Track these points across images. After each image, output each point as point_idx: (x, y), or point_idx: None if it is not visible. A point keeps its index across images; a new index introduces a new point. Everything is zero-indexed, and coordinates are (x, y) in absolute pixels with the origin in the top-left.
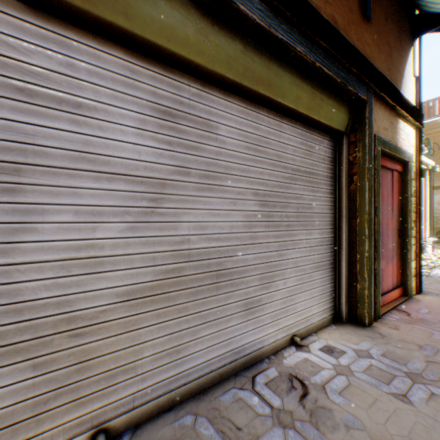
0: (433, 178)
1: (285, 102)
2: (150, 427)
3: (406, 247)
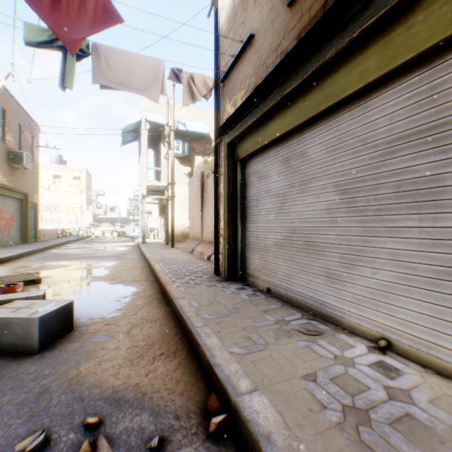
0: None
1: (348, 92)
2: (275, 298)
3: None
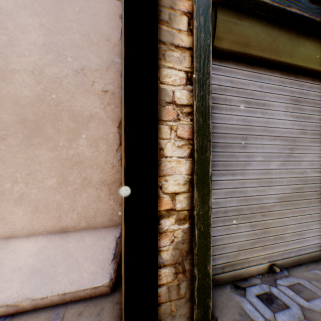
0: None
1: None
2: (295, 270)
3: None
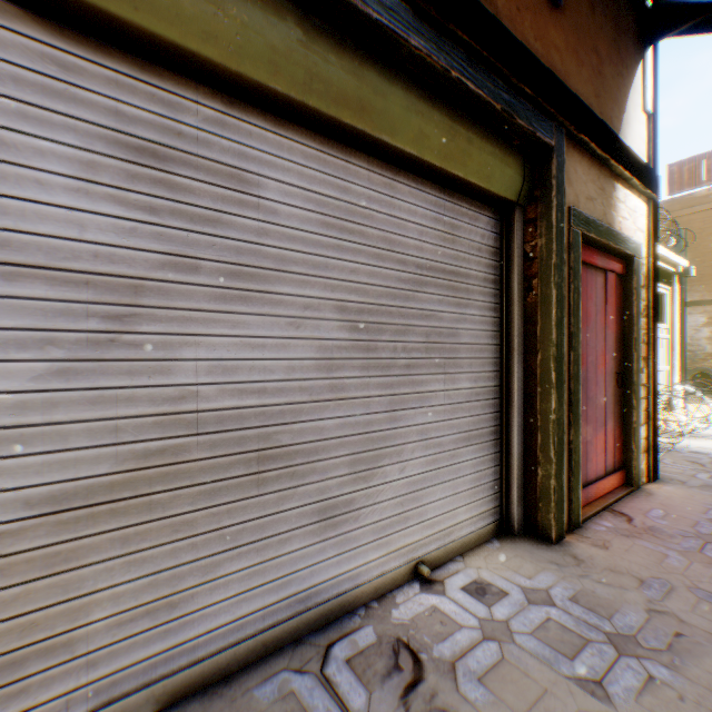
0: (688, 288)
1: (397, 143)
2: None
3: (631, 402)
